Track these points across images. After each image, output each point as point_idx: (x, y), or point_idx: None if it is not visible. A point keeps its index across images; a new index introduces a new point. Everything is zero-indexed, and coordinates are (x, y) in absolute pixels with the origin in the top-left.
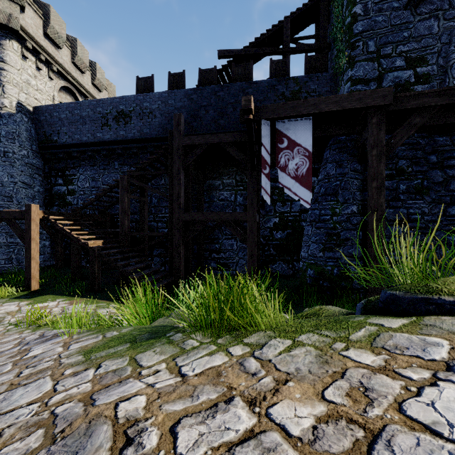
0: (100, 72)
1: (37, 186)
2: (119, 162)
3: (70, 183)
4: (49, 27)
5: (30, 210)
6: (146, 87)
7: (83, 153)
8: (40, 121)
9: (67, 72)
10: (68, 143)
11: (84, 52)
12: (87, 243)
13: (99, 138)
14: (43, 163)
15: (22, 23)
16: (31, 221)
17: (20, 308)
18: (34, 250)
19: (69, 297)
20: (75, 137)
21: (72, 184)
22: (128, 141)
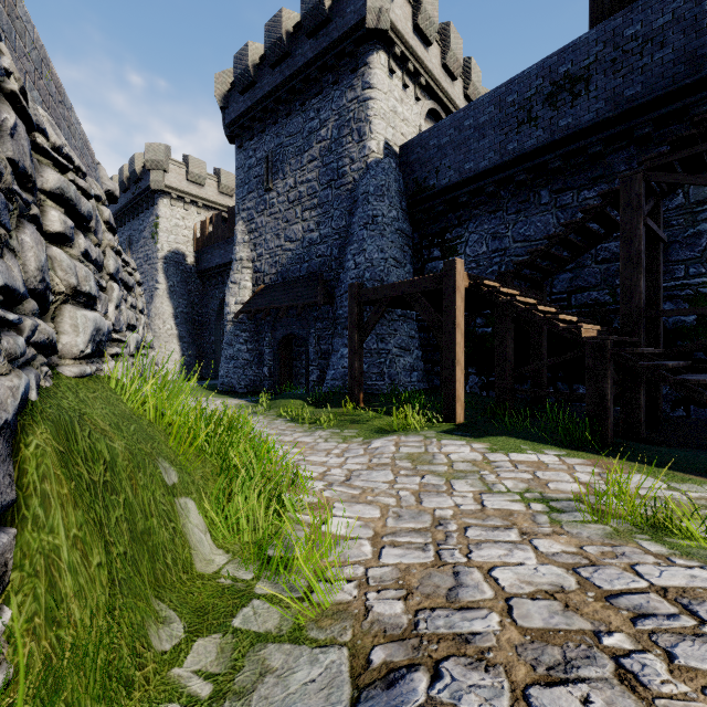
0: (475, 72)
1: (407, 264)
2: (552, 188)
3: (453, 253)
4: (420, 12)
5: (452, 271)
6: (615, 5)
7: (475, 194)
8: (410, 163)
9: (435, 84)
10: (453, 182)
11: (458, 41)
12: (573, 330)
13: (512, 152)
14: (411, 230)
15: (391, 18)
16: (455, 291)
17: (485, 457)
18: (458, 347)
19: (564, 449)
20: (465, 168)
21: (455, 254)
22: (580, 133)
